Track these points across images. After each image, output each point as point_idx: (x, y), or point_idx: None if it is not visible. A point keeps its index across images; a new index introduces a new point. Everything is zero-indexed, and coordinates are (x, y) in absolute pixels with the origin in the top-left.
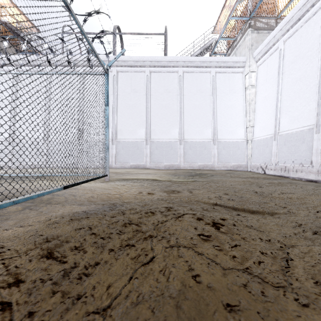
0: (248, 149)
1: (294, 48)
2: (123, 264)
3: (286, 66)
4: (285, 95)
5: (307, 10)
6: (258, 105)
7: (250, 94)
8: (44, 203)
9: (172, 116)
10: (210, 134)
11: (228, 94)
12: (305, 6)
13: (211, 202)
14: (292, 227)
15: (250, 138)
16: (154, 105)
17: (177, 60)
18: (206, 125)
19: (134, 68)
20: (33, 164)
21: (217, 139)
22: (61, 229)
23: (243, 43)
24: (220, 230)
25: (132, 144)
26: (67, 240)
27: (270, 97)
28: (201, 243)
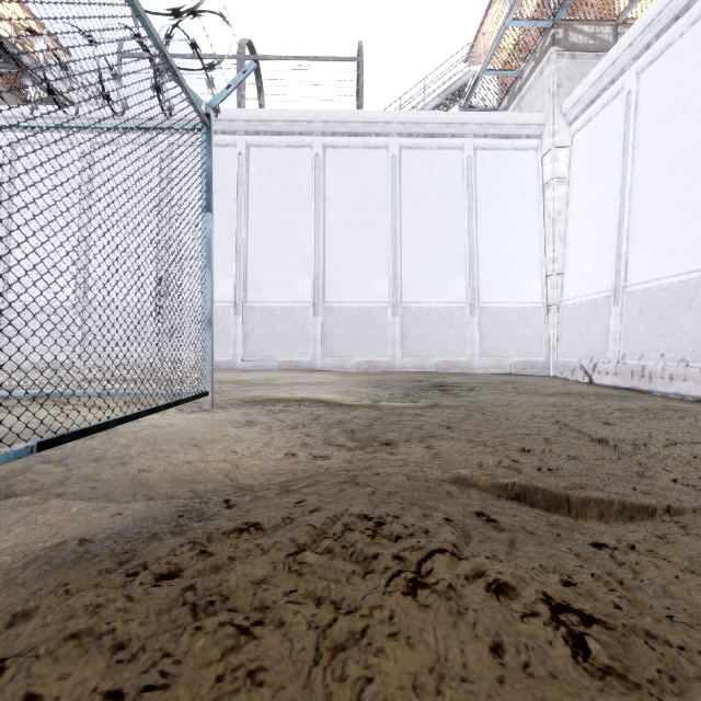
0: (549, 326)
1: (664, 87)
2: None
3: (644, 132)
4: (640, 198)
5: None
6: (574, 223)
7: (554, 199)
8: None
9: (374, 250)
10: (462, 290)
11: (504, 199)
12: None
13: (502, 485)
14: None
15: (555, 300)
16: (334, 224)
17: (386, 121)
18: (453, 271)
19: (286, 138)
20: None
21: (479, 303)
22: None
23: (537, 82)
24: (594, 657)
25: (282, 314)
26: None
27: (602, 205)
28: None
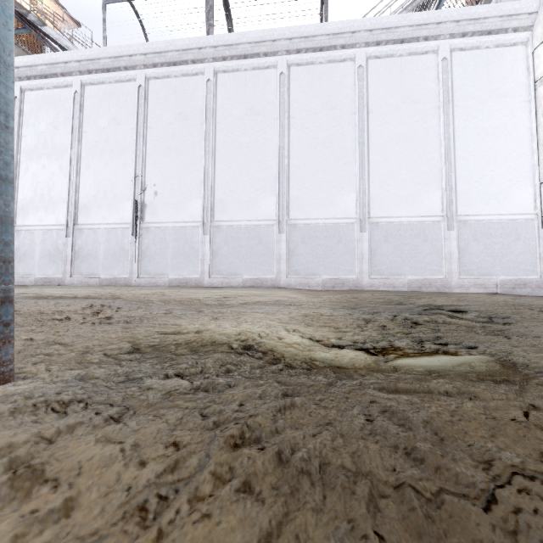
0: None
1: None
2: None
3: None
4: None
5: None
6: None
7: None
8: None
9: (340, 164)
10: (437, 203)
11: (486, 101)
12: None
13: None
14: None
15: None
16: (298, 141)
17: (352, 30)
18: (427, 182)
19: (251, 60)
20: None
21: (457, 216)
22: None
23: None
24: None
25: (247, 233)
26: None
27: None
28: None
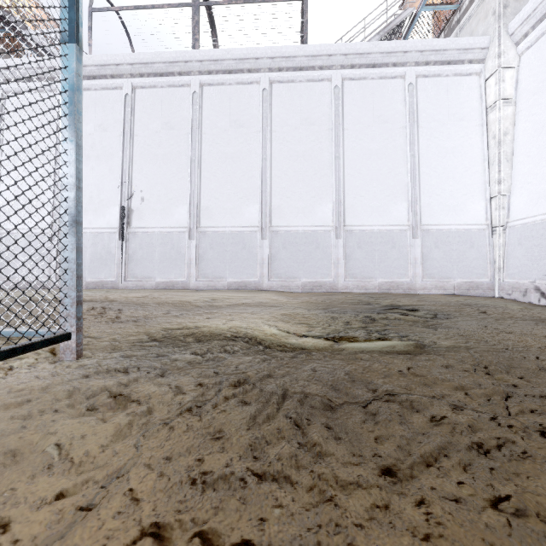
0: (494, 247)
1: None
2: None
3: None
4: None
5: None
6: (523, 142)
7: (500, 120)
8: None
9: (318, 176)
10: (404, 213)
11: (446, 124)
12: None
13: None
14: None
15: (501, 221)
16: (280, 153)
17: (329, 53)
18: (395, 194)
19: (236, 75)
20: None
21: (421, 225)
22: None
23: (479, 8)
24: None
25: (232, 238)
26: None
27: None
28: None
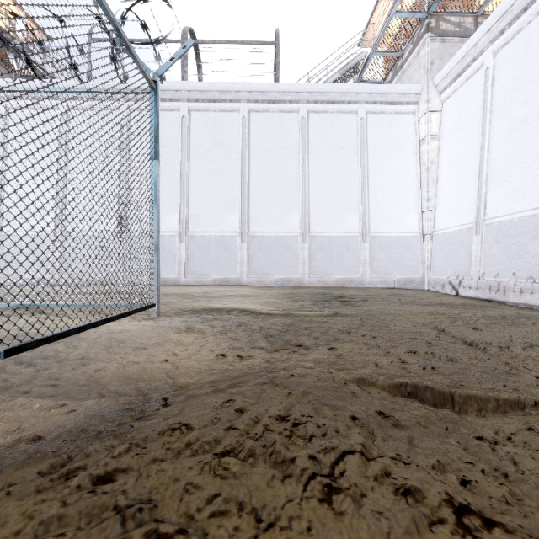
0: (424, 251)
1: (515, 63)
2: None
3: (499, 98)
4: (496, 150)
5: None
6: (444, 170)
7: (428, 151)
8: None
9: (288, 191)
10: (357, 223)
11: (389, 152)
12: None
13: (397, 384)
14: None
15: (429, 230)
16: (256, 171)
17: (297, 91)
18: (349, 207)
19: (219, 104)
20: None
21: (369, 233)
22: None
23: (414, 60)
24: None
25: (216, 242)
26: None
27: (466, 156)
28: None
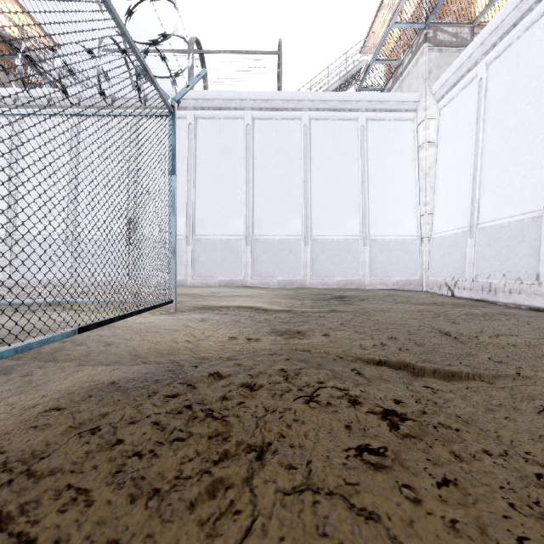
0: (422, 253)
1: (506, 76)
2: (178, 543)
3: (491, 109)
4: (489, 158)
5: (530, 8)
6: (441, 176)
7: (426, 158)
8: (43, 359)
9: (291, 196)
10: (357, 226)
11: (388, 158)
12: (526, 2)
13: (371, 357)
14: (537, 412)
15: (427, 233)
16: (260, 177)
17: (299, 99)
18: (350, 212)
19: (224, 112)
20: (5, 286)
21: (369, 236)
22: (47, 436)
23: (413, 69)
24: (402, 431)
25: (222, 245)
26: (54, 467)
27: (461, 162)
28: (368, 477)
